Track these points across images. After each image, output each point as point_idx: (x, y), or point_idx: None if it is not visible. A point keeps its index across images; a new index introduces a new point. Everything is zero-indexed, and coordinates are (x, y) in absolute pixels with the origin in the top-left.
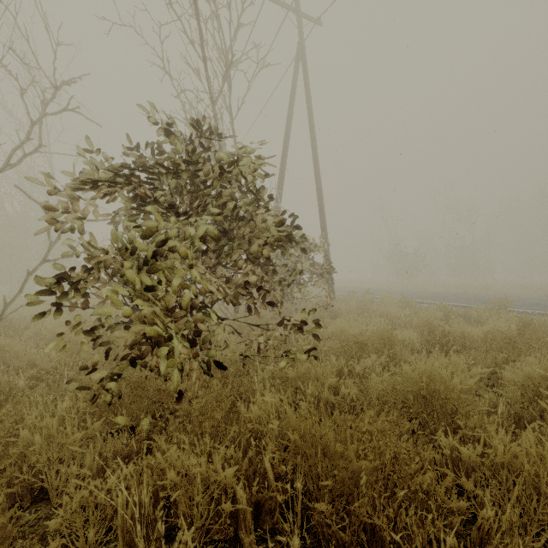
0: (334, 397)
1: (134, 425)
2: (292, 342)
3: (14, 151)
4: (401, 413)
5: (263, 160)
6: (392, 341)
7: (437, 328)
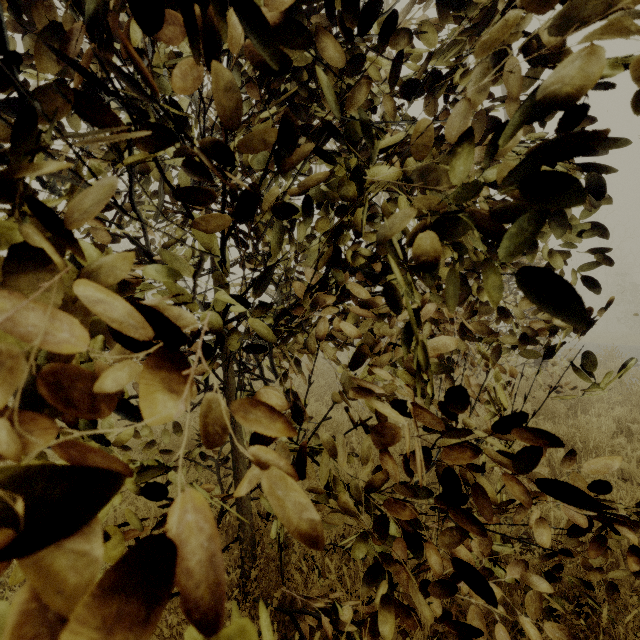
0: None
1: None
2: None
3: None
4: None
5: None
6: None
7: None
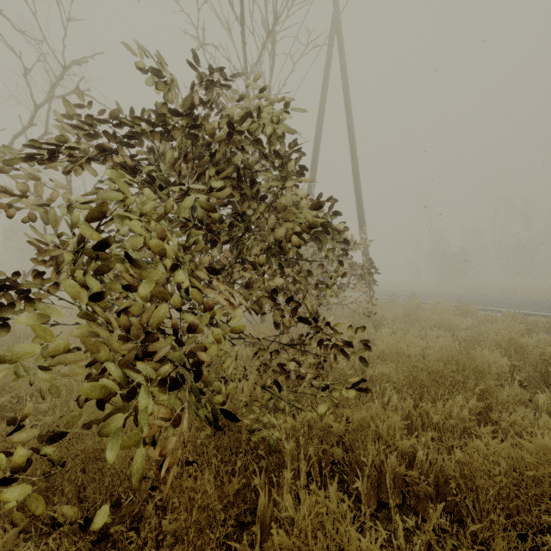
0: (407, 472)
1: (84, 523)
2: (329, 360)
3: (13, 137)
4: (528, 511)
5: (294, 110)
6: (476, 370)
7: (523, 347)
